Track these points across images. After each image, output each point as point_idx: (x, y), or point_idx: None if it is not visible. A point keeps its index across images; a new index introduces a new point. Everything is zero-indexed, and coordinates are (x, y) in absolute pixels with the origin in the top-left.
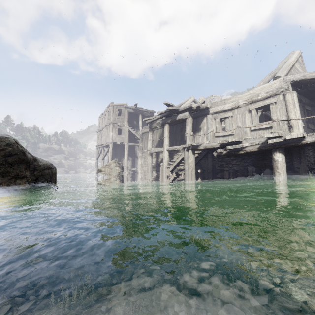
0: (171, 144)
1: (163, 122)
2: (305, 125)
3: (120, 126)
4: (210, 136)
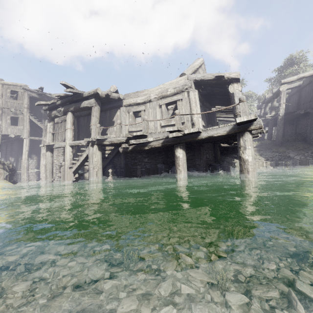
0: (82, 139)
1: (65, 110)
2: (206, 125)
3: (16, 113)
4: (117, 129)
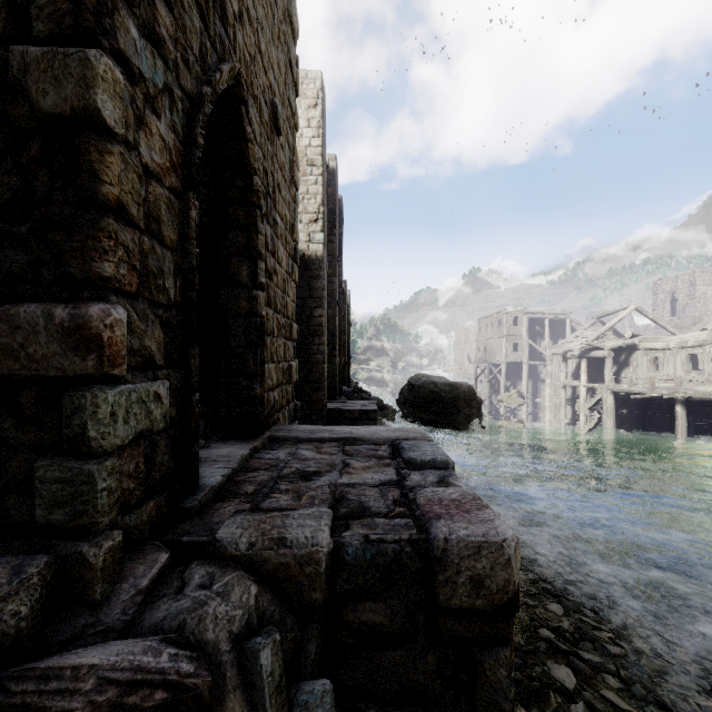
0: (593, 375)
1: (579, 356)
2: None
3: (516, 339)
4: (627, 381)
